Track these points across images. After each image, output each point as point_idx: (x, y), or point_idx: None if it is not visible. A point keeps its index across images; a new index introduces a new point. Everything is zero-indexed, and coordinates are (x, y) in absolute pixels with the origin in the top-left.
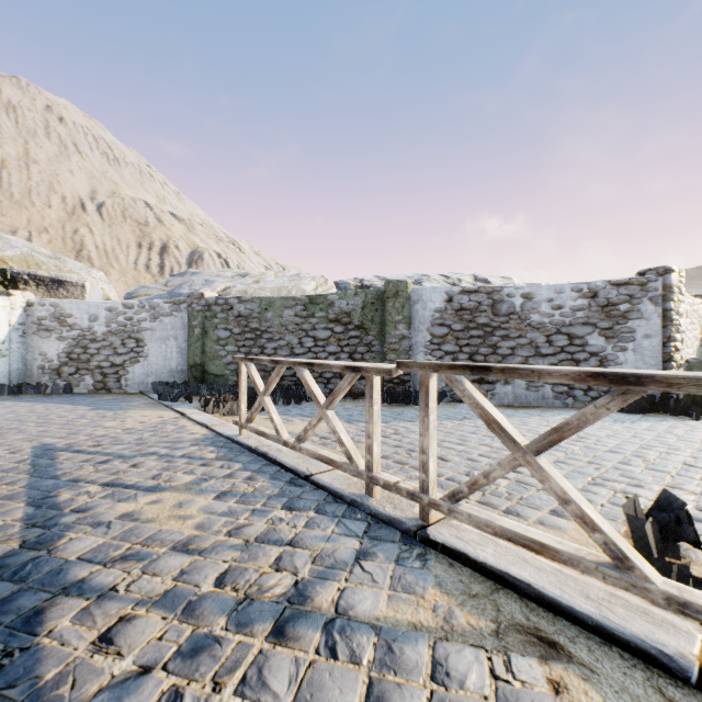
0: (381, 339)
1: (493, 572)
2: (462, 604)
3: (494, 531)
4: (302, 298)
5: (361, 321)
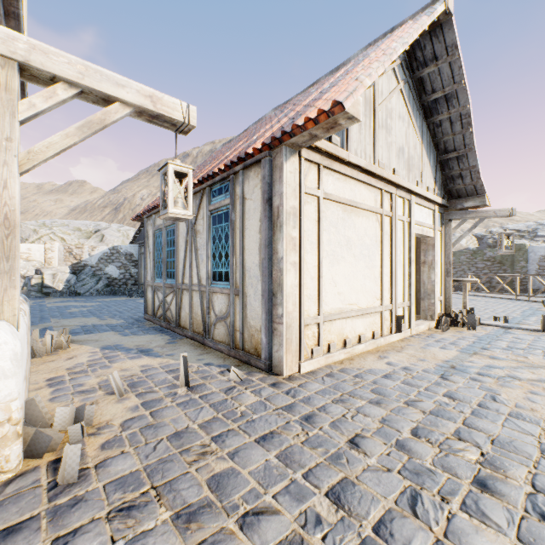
0: (511, 267)
1: (540, 301)
2: (533, 303)
3: (541, 297)
4: (469, 252)
5: (500, 260)
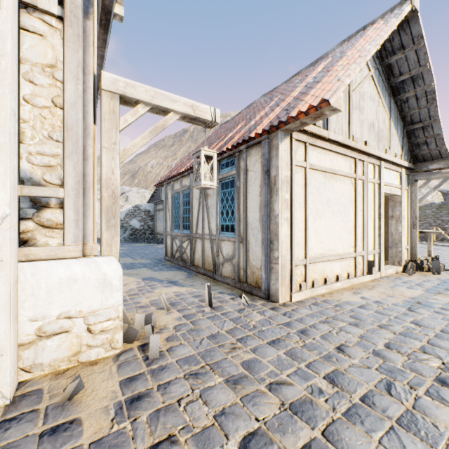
0: None
1: None
2: None
3: None
4: (435, 206)
5: None
